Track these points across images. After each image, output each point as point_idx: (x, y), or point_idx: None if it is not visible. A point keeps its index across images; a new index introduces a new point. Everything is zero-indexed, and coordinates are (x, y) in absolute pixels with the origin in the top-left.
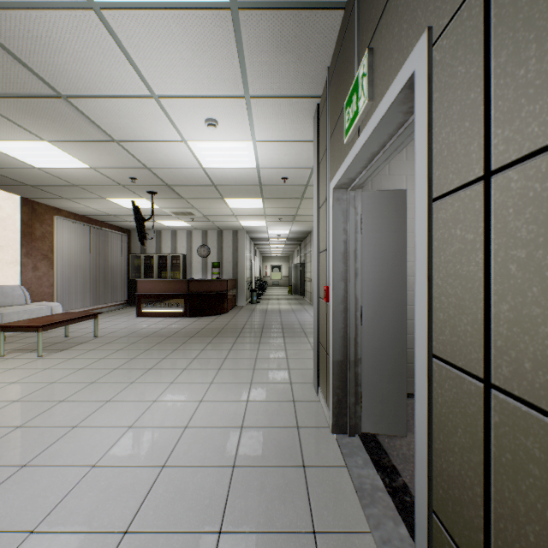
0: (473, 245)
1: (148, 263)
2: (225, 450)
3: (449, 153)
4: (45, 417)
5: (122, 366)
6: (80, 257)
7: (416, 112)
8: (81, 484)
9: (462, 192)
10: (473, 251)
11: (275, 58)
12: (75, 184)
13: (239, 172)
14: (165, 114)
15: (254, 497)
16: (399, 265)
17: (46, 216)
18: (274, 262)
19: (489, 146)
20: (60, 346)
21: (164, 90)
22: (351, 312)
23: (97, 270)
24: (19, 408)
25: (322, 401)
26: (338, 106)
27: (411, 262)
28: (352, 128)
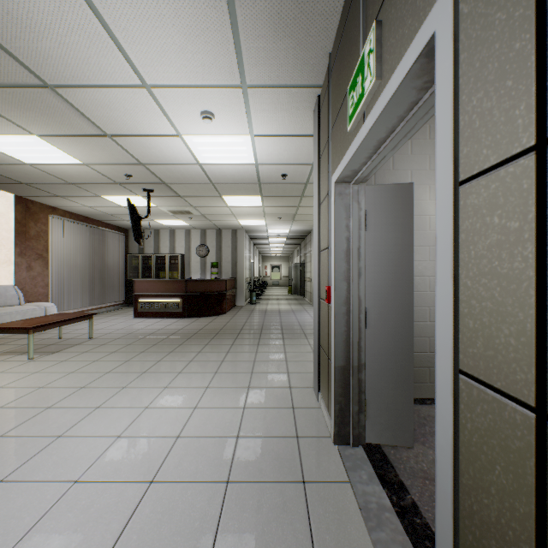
0: (518, 235)
1: (146, 263)
2: (219, 463)
3: (482, 124)
4: (29, 425)
5: (115, 369)
6: (76, 256)
7: (437, 80)
8: (61, 503)
9: (502, 169)
10: (520, 243)
11: (273, 43)
12: (69, 181)
13: (237, 169)
14: (158, 106)
15: (249, 518)
16: (406, 264)
17: (41, 214)
18: (274, 262)
19: (544, 106)
20: (52, 348)
21: (156, 79)
22: (354, 314)
23: (93, 269)
24: (2, 416)
25: (323, 408)
26: (341, 93)
27: (416, 261)
28: (356, 112)
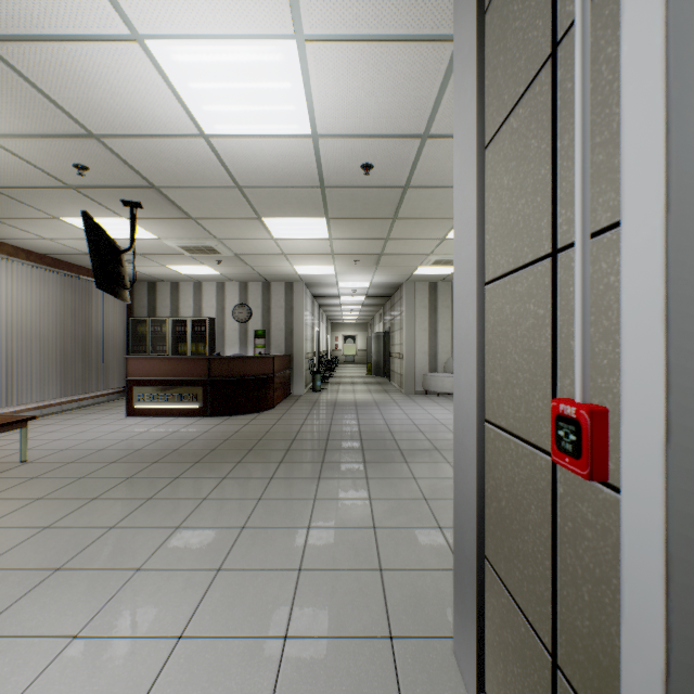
0: None
1: (158, 331)
2: None
3: None
4: None
5: (2, 556)
6: (36, 320)
7: None
8: None
9: None
10: None
11: None
12: None
13: (278, 149)
14: None
15: None
16: None
17: None
18: (347, 331)
19: None
20: None
21: None
22: None
23: (70, 341)
24: None
25: None
26: None
27: None
28: None
